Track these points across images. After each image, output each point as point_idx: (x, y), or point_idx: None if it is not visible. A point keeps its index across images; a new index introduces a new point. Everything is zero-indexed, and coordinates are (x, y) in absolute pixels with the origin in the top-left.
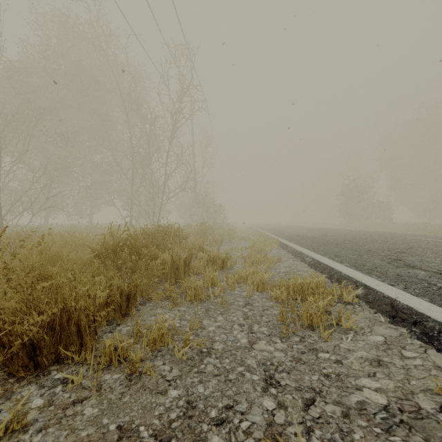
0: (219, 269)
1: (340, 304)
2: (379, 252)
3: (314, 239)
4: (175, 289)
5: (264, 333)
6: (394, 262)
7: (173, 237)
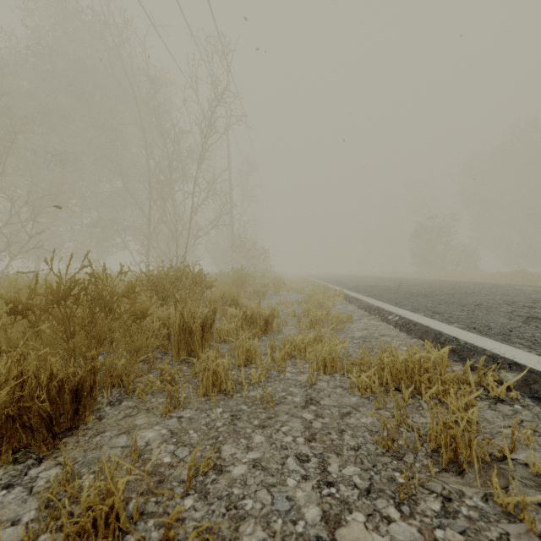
0: (260, 334)
1: (484, 401)
2: (496, 307)
3: (390, 290)
4: (184, 370)
5: (356, 486)
6: (534, 322)
7: (190, 284)
